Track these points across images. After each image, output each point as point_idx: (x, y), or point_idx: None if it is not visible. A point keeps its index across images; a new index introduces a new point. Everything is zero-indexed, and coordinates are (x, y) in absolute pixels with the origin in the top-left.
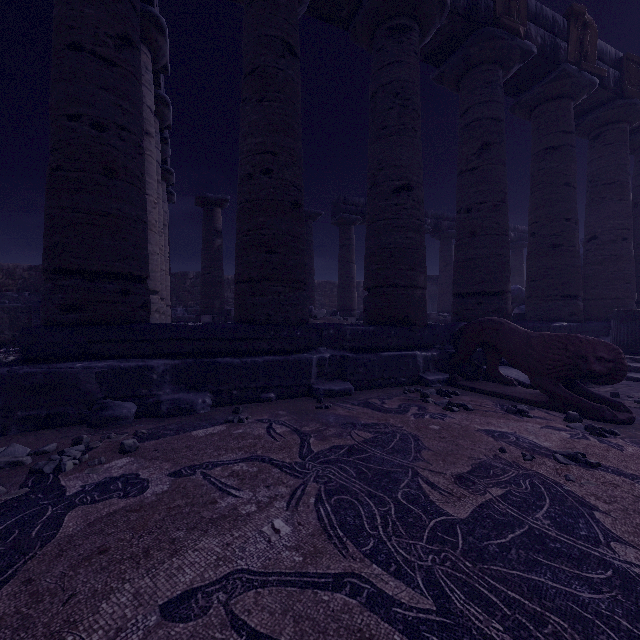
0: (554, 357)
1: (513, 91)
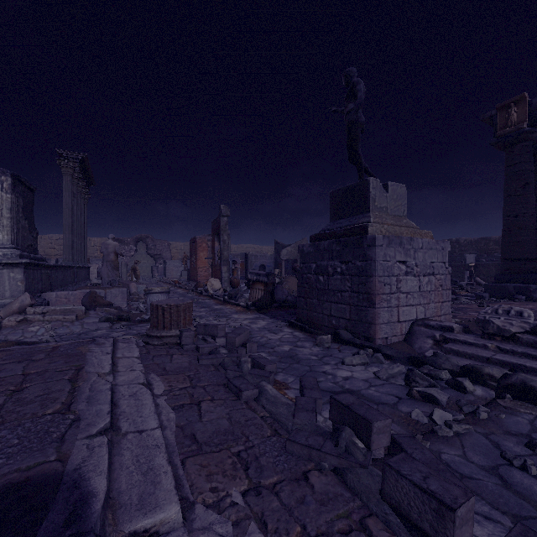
0: None
1: None
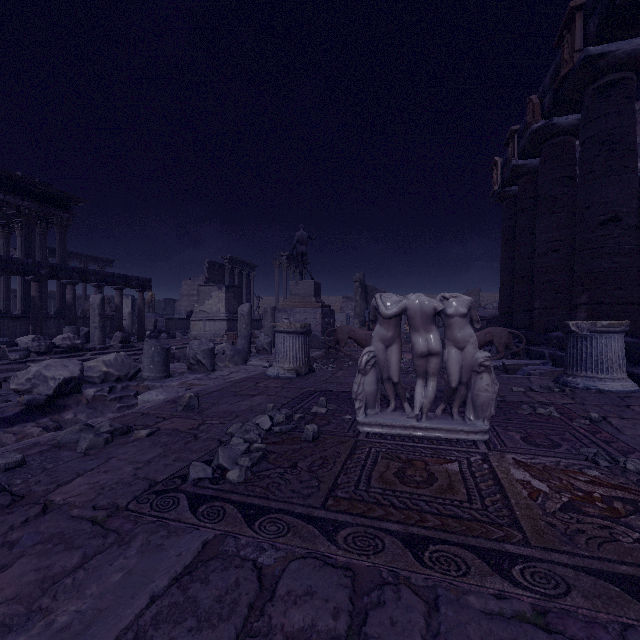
0: None
1: None
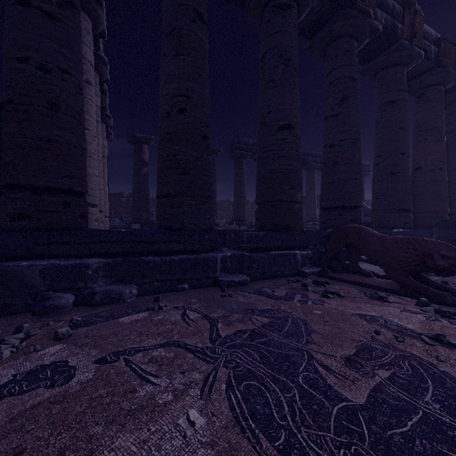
0: (405, 255)
1: (363, 60)
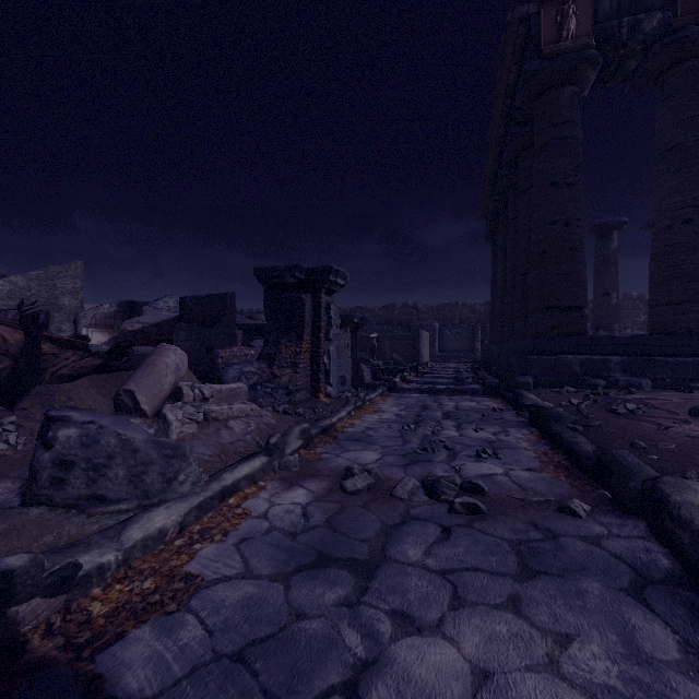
0: None
1: None
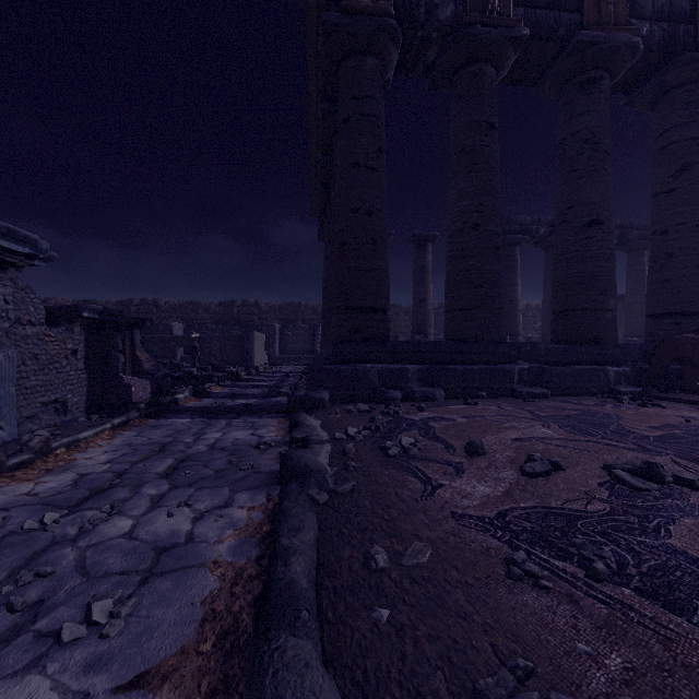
0: None
1: None
